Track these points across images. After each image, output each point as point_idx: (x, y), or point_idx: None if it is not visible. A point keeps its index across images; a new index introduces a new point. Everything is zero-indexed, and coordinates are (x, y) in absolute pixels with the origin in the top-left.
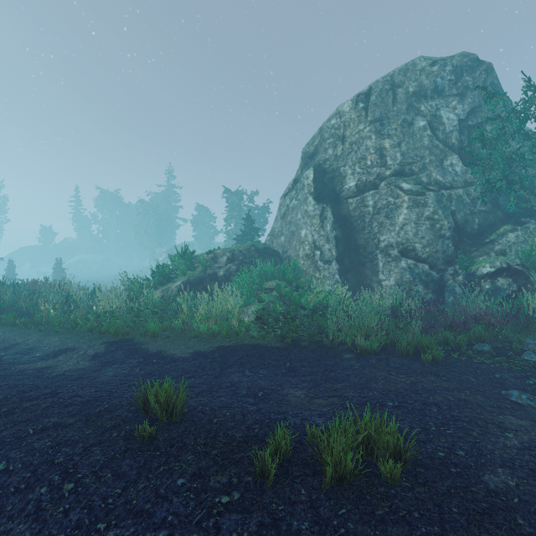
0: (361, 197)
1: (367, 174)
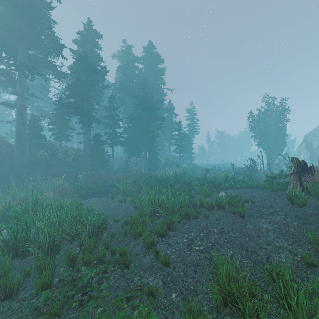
0: (316, 150)
1: (318, 145)
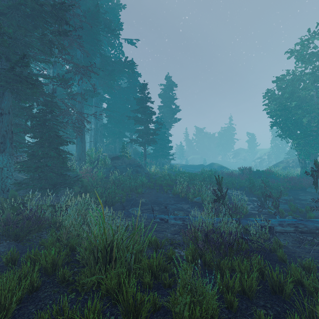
0: None
1: None
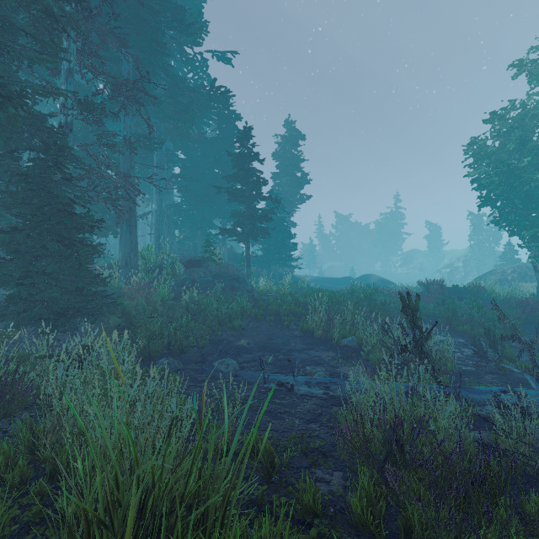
0: None
1: None
